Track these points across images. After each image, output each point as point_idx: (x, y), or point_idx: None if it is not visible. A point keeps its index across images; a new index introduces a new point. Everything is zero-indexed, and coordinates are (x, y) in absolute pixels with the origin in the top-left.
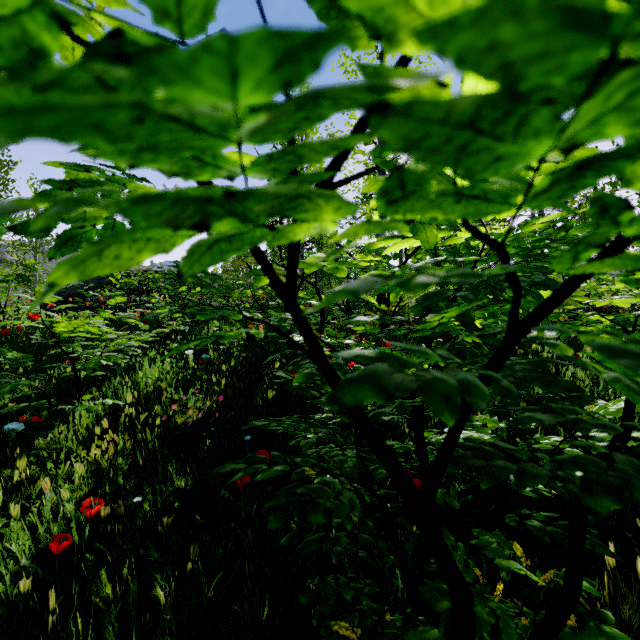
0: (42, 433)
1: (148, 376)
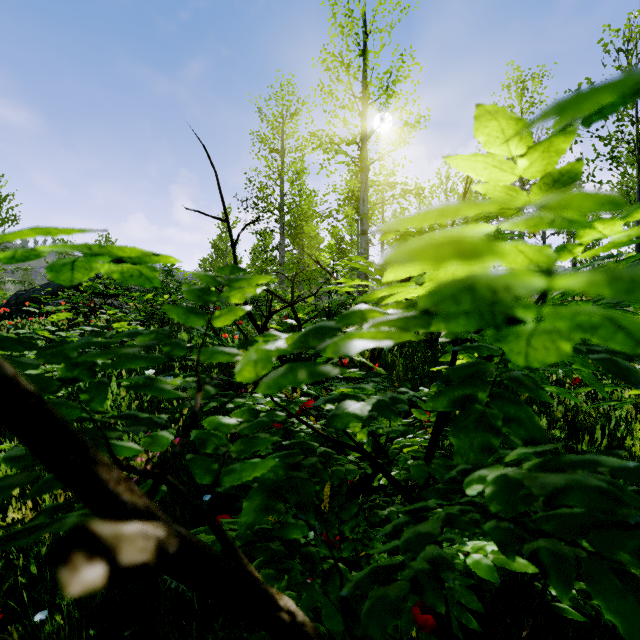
0: None
1: None
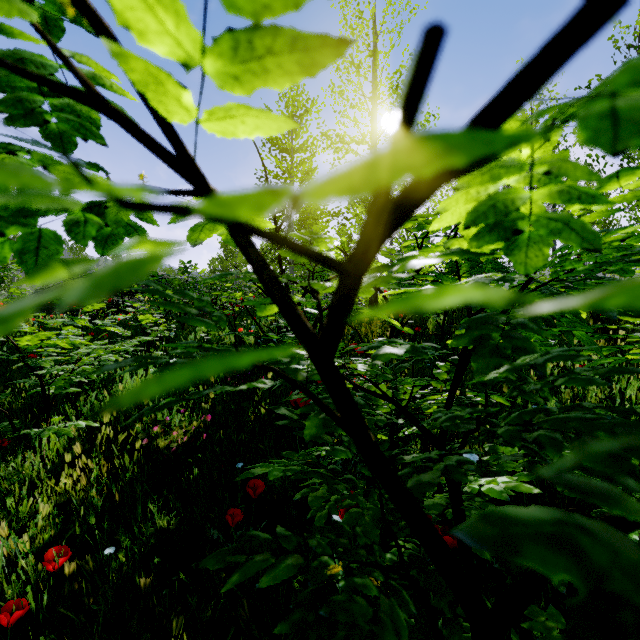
0: (5, 458)
1: (129, 388)
